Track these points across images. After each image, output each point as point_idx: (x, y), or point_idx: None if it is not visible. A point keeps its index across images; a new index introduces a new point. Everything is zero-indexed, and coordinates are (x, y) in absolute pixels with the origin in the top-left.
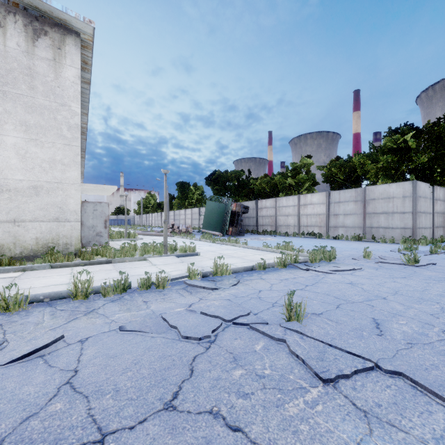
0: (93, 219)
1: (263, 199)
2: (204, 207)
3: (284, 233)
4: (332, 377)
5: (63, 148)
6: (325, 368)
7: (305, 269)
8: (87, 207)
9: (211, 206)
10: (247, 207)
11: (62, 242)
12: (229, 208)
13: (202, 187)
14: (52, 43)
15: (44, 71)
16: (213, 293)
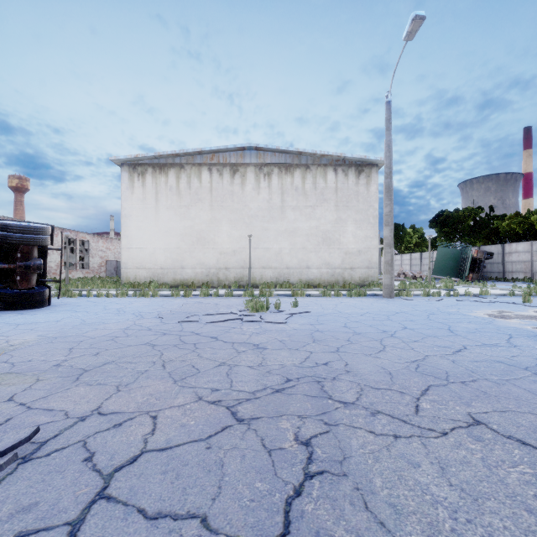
0: None
1: (513, 243)
2: (427, 252)
3: None
4: (534, 306)
5: (370, 229)
6: (533, 306)
7: None
8: None
9: (442, 253)
10: (491, 253)
11: (370, 279)
12: (468, 255)
13: (422, 229)
14: (366, 175)
15: (362, 191)
16: (484, 299)
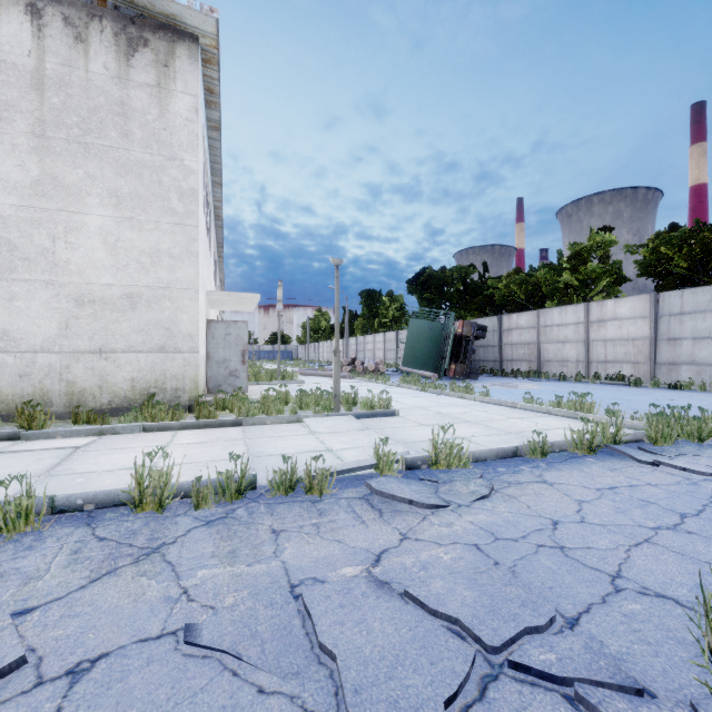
0: (225, 349)
1: (513, 314)
2: (404, 330)
3: (555, 376)
4: None
5: (172, 230)
6: None
7: (650, 462)
8: (215, 330)
9: (416, 328)
10: (483, 327)
11: (170, 386)
12: (449, 330)
13: (402, 297)
14: (155, 58)
15: (144, 106)
16: (433, 520)
